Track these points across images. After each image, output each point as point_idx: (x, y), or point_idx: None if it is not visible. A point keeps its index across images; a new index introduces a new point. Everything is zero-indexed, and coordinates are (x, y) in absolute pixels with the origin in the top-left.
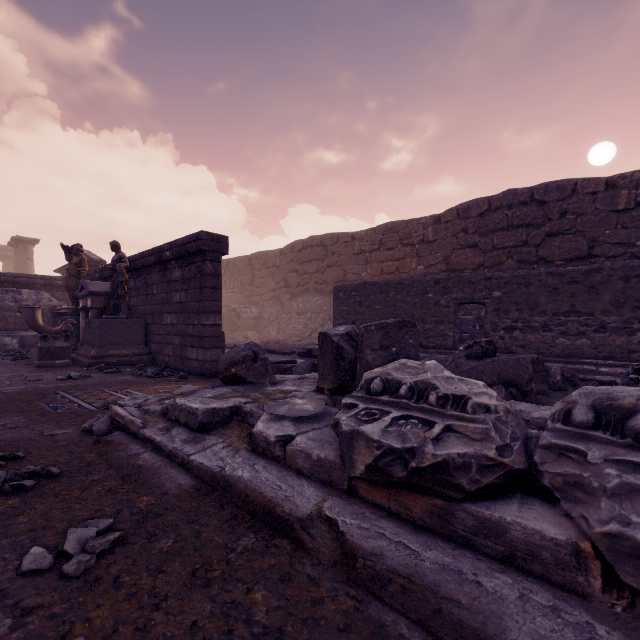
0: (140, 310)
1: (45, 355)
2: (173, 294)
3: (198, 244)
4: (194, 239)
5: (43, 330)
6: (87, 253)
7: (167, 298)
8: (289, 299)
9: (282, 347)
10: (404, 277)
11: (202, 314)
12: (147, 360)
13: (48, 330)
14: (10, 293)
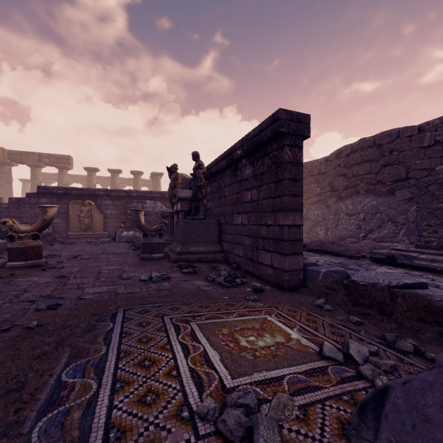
0: (214, 212)
1: (145, 249)
2: (243, 193)
3: (274, 127)
4: (269, 123)
5: (144, 229)
6: (183, 175)
7: (237, 198)
8: (335, 201)
9: (342, 248)
10: None
11: (278, 212)
12: (220, 258)
13: (148, 229)
14: (140, 203)
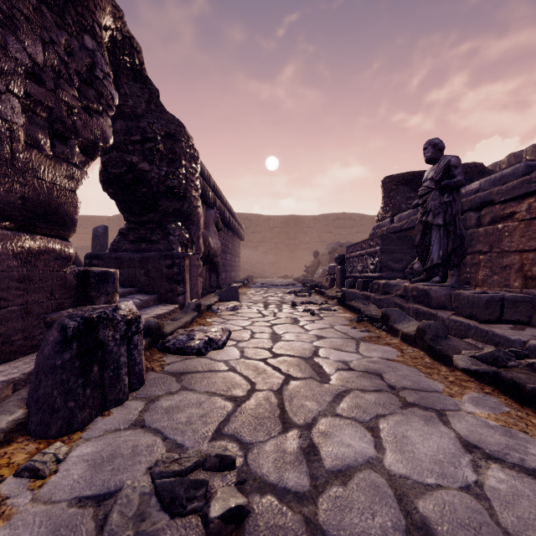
0: None
1: None
2: None
3: None
4: None
5: None
6: None
7: None
8: None
9: None
10: (85, 245)
11: None
12: None
13: None
14: None
